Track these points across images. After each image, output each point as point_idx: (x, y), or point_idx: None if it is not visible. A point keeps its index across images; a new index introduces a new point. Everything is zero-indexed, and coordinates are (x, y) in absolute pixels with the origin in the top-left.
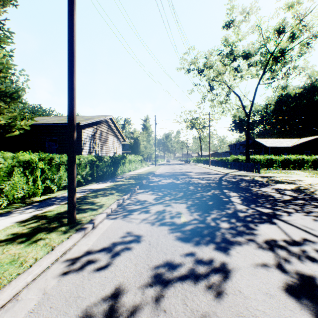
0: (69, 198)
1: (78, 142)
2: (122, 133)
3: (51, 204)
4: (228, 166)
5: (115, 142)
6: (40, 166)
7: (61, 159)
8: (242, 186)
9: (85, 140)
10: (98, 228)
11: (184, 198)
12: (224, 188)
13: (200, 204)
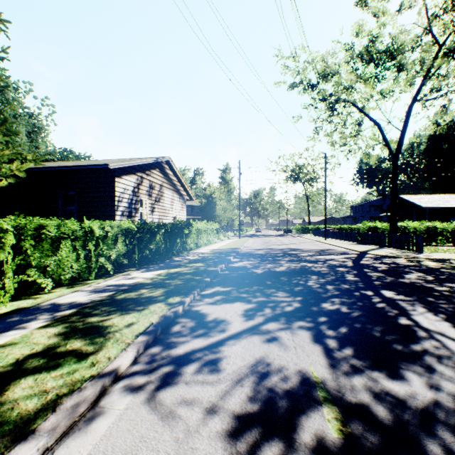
0: None
1: (109, 200)
2: (187, 186)
3: (7, 330)
4: (359, 240)
5: (175, 201)
6: (10, 243)
7: (63, 227)
8: (414, 282)
9: (122, 196)
10: None
11: (304, 313)
12: (379, 286)
13: (354, 340)
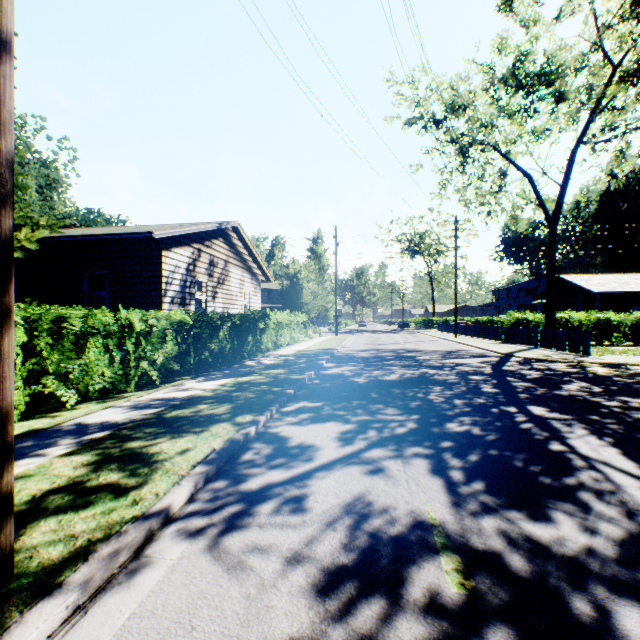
0: None
1: (154, 281)
2: (262, 263)
3: (18, 458)
4: (502, 337)
5: (245, 283)
6: (19, 340)
7: (91, 320)
8: (575, 395)
9: (171, 277)
10: (90, 619)
11: (422, 436)
12: (526, 401)
13: (487, 471)
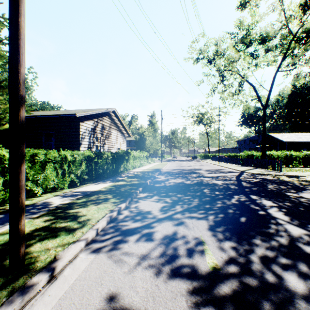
0: (10, 225)
1: (76, 137)
2: (126, 127)
3: None
4: (241, 163)
5: (118, 137)
6: None
7: (48, 155)
8: (272, 190)
9: (84, 134)
10: (59, 281)
11: (201, 208)
12: (249, 192)
13: (229, 223)
